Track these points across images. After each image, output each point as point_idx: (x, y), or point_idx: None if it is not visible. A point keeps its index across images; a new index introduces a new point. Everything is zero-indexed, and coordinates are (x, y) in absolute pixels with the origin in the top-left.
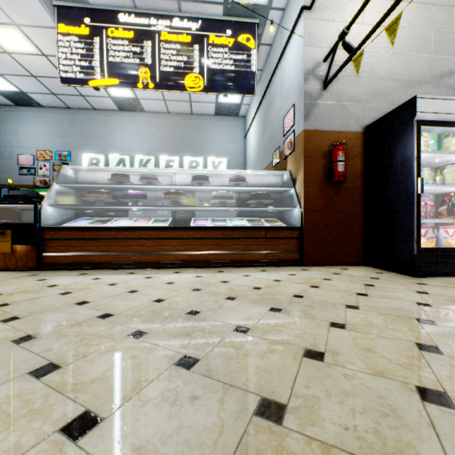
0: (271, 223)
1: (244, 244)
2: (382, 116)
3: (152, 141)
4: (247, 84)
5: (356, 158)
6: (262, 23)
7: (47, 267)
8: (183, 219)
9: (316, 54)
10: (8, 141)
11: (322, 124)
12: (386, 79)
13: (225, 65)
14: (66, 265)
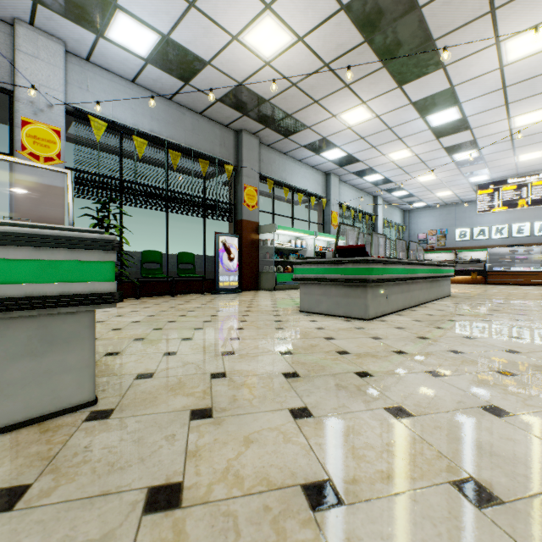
0: None
1: None
2: None
3: (505, 215)
4: None
5: None
6: None
7: (488, 284)
8: None
9: None
10: (412, 227)
11: None
12: None
13: None
14: (496, 283)
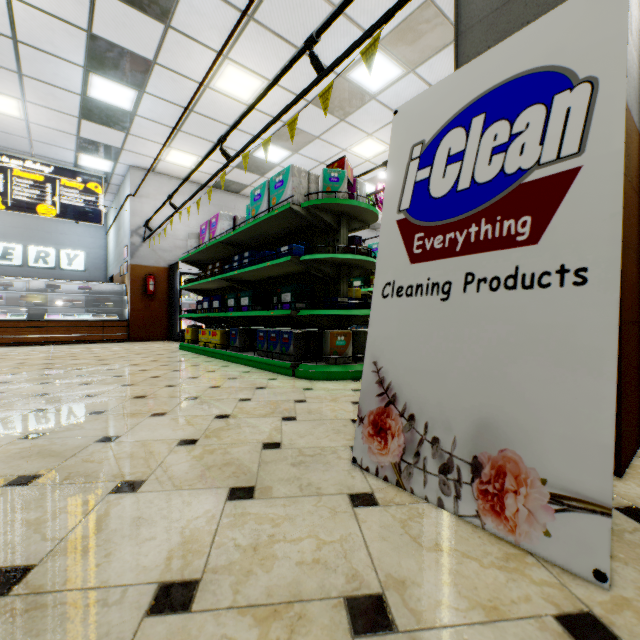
0: (111, 317)
1: (88, 330)
2: (173, 264)
3: None
4: (96, 217)
5: (165, 282)
6: (109, 177)
7: None
8: (37, 314)
9: (138, 222)
10: None
11: (143, 261)
12: (183, 240)
13: (76, 202)
14: None
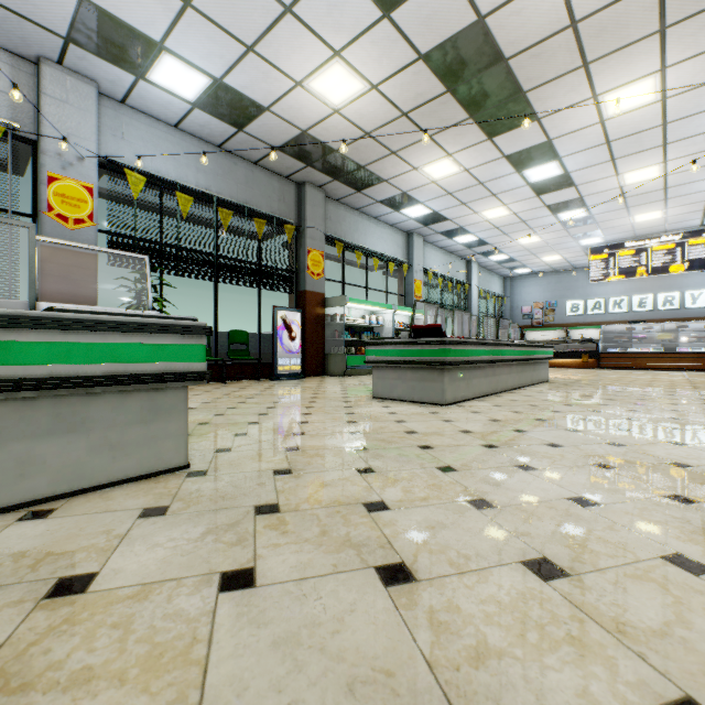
0: None
1: None
2: None
3: (625, 285)
4: None
5: None
6: None
7: (601, 368)
8: (668, 348)
9: None
10: (515, 299)
11: None
12: None
13: (701, 255)
14: (610, 368)
